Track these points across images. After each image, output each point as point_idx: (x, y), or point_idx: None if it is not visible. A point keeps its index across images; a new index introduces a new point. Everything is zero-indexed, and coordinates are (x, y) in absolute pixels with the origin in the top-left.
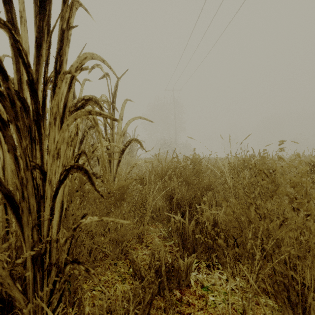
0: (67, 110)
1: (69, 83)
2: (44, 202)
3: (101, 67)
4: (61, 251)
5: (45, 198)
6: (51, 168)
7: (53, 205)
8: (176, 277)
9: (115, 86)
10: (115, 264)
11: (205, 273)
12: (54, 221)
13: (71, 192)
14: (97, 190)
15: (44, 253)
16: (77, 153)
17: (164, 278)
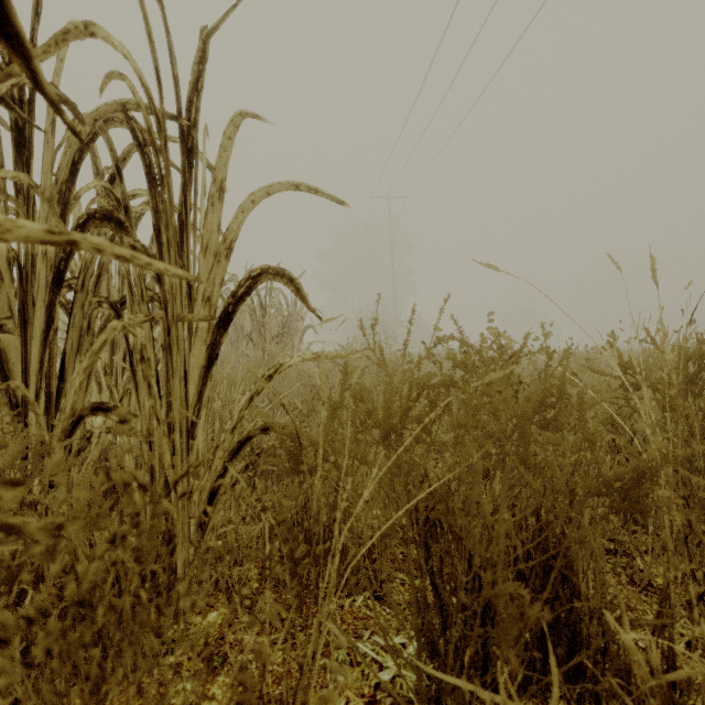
0: None
1: None
2: None
3: None
4: None
5: None
6: None
7: None
8: None
9: (197, 59)
10: None
11: None
12: None
13: None
14: None
15: None
16: None
17: None
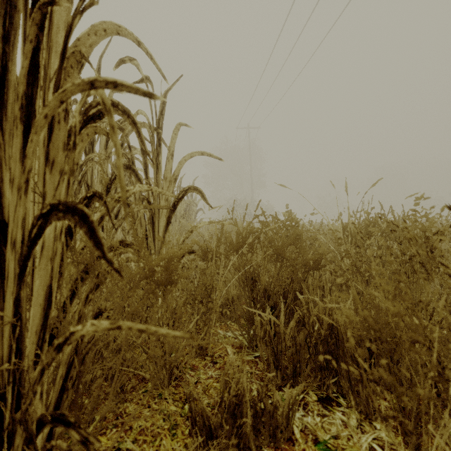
0: (62, 109)
1: (62, 50)
2: (2, 286)
3: (137, 64)
4: (31, 396)
5: (5, 279)
6: (15, 214)
7: (19, 293)
8: (269, 425)
9: (162, 103)
10: (160, 396)
11: (318, 415)
12: (29, 327)
13: (64, 266)
14: (108, 258)
15: (2, 395)
16: (84, 196)
17: (251, 435)
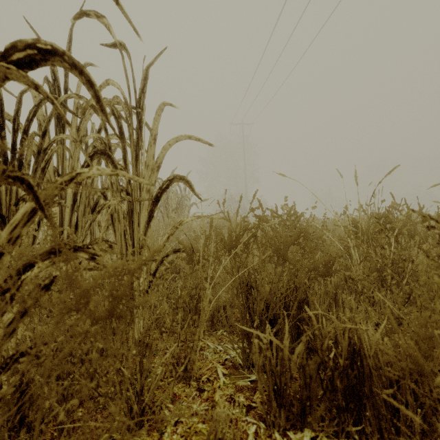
0: None
1: None
2: None
3: (107, 23)
4: None
5: None
6: None
7: None
8: None
9: (143, 78)
10: None
11: None
12: None
13: None
14: None
15: None
16: None
17: None
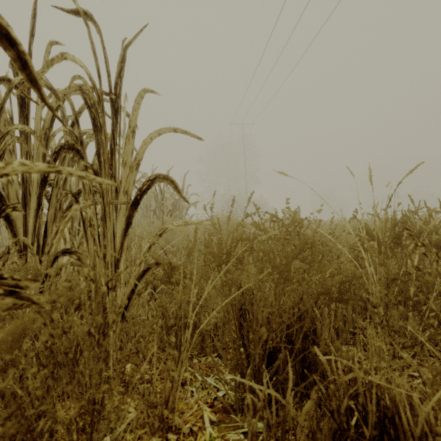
0: None
1: None
2: None
3: None
4: None
5: None
6: None
7: None
8: None
9: (120, 60)
10: None
11: None
12: None
13: None
14: None
15: None
16: None
17: None
